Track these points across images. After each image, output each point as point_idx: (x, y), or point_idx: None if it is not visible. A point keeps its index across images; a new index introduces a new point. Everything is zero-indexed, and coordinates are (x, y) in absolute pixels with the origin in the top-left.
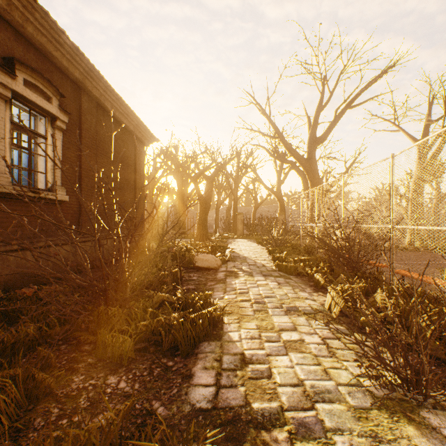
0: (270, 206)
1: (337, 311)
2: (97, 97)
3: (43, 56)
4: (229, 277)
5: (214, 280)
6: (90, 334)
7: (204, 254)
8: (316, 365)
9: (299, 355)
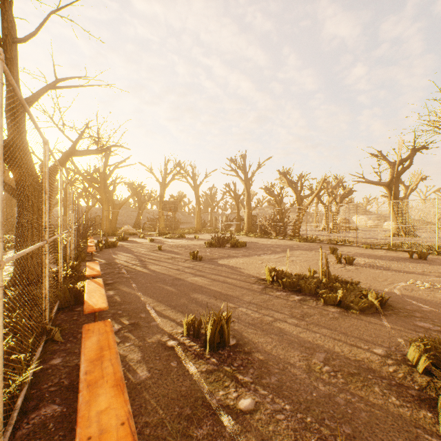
0: None
1: None
2: None
3: None
4: None
5: None
6: None
7: None
8: None
9: None
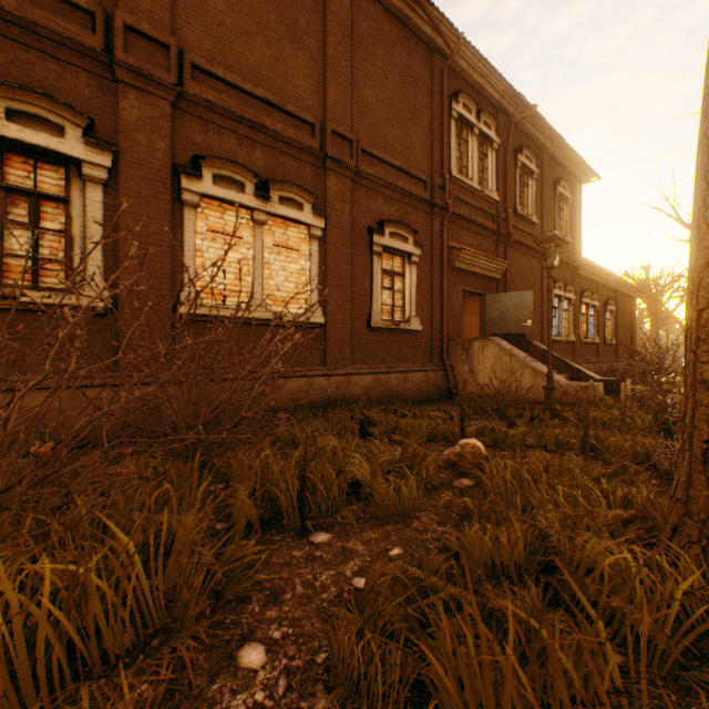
0: None
1: None
2: (621, 292)
3: (609, 289)
4: None
5: None
6: None
7: None
8: None
9: None
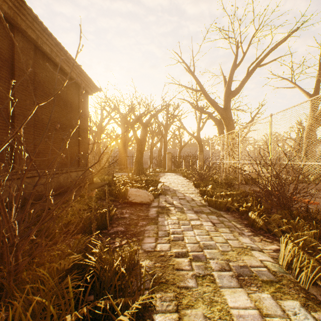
0: (190, 148)
1: (310, 280)
2: (33, 38)
3: None
4: (161, 215)
5: (146, 218)
6: None
7: (137, 190)
8: None
9: None
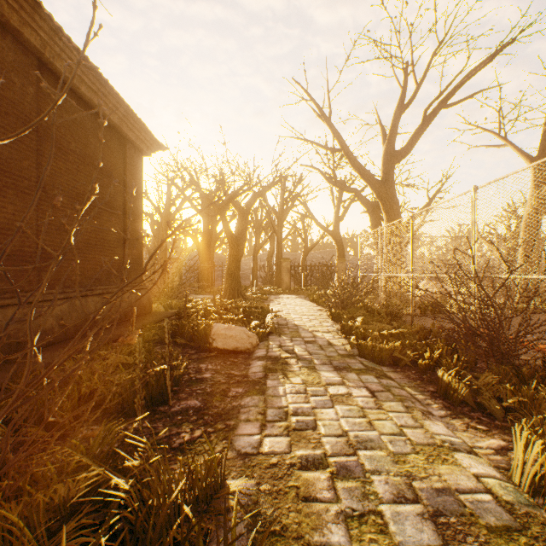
0: (322, 252)
1: None
2: (34, 45)
3: None
4: (272, 375)
5: (244, 381)
6: None
7: (228, 326)
8: None
9: None
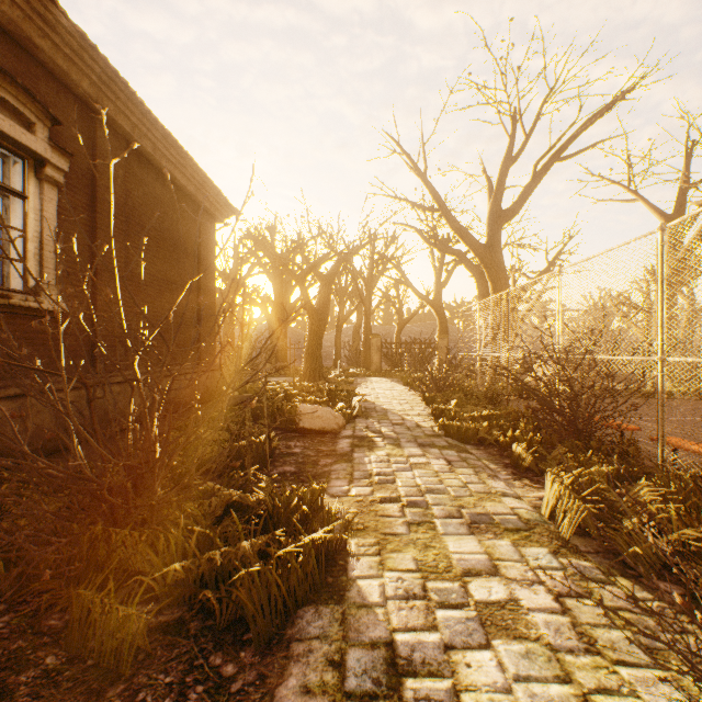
0: (422, 325)
1: (572, 525)
2: (126, 130)
3: (18, 46)
4: (359, 449)
5: (332, 455)
6: (70, 586)
7: (315, 407)
8: (562, 682)
9: (516, 648)
